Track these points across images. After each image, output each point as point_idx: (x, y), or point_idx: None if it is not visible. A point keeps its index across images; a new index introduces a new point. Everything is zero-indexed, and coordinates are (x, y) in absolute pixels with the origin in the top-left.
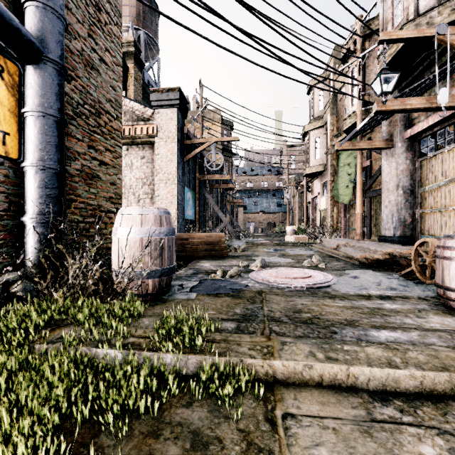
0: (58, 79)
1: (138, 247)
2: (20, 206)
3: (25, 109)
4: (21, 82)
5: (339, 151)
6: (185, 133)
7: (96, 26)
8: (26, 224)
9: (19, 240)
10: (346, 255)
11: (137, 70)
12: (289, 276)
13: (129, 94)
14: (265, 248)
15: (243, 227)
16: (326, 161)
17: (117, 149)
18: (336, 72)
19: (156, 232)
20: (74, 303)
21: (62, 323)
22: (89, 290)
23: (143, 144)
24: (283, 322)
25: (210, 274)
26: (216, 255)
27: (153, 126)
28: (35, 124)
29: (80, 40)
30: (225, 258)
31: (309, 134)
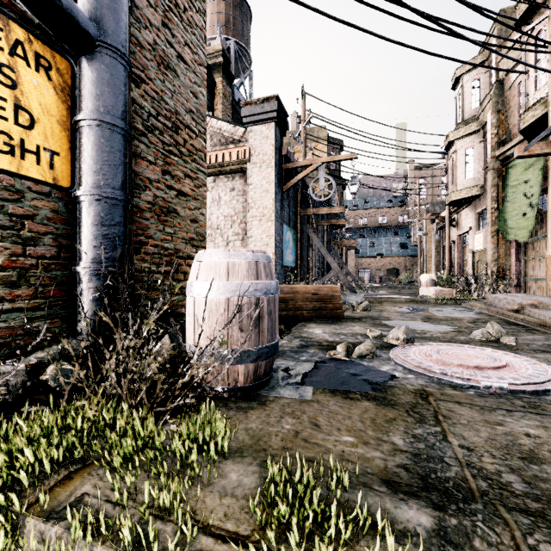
0: (118, 74)
1: (222, 313)
2: (73, 251)
3: (76, 117)
4: (75, 84)
5: (509, 164)
6: (284, 155)
7: (172, 13)
8: (78, 276)
9: (72, 298)
10: (543, 323)
11: (226, 85)
12: (466, 362)
13: (216, 115)
14: (395, 306)
15: (354, 275)
16: (484, 181)
17: (200, 175)
18: (513, 39)
19: (250, 288)
20: (120, 410)
21: (93, 455)
22: (148, 381)
23: (232, 173)
24: (550, 521)
25: (326, 349)
26: (328, 316)
27: (244, 149)
28: (89, 136)
29: (152, 30)
30: (341, 321)
31: (456, 144)
